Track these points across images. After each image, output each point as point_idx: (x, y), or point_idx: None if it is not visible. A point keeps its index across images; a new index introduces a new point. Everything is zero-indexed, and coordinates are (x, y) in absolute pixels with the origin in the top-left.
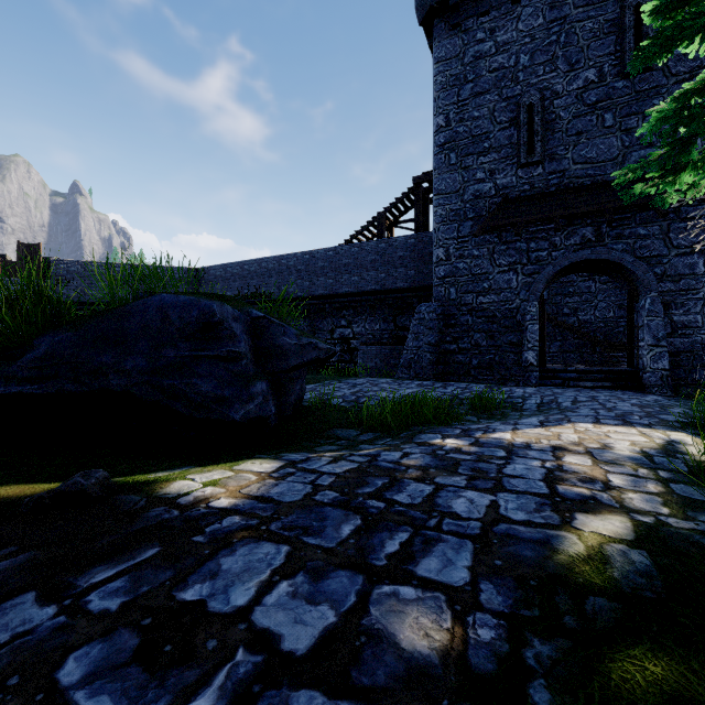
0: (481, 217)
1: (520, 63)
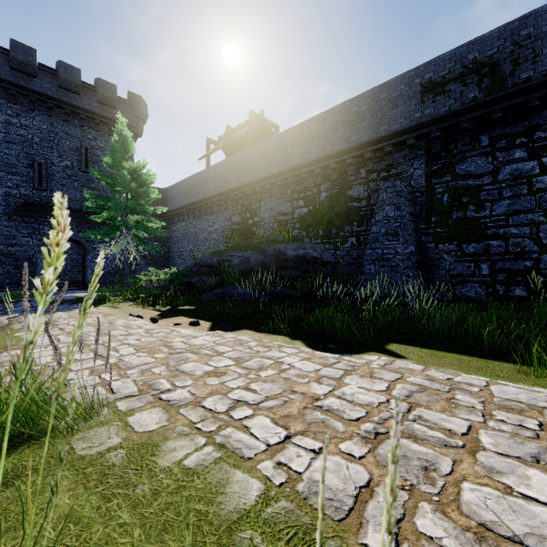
0: (11, 206)
1: (35, 140)
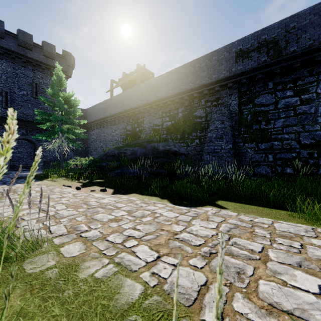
0: None
1: (3, 77)
